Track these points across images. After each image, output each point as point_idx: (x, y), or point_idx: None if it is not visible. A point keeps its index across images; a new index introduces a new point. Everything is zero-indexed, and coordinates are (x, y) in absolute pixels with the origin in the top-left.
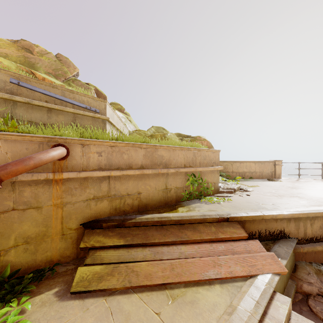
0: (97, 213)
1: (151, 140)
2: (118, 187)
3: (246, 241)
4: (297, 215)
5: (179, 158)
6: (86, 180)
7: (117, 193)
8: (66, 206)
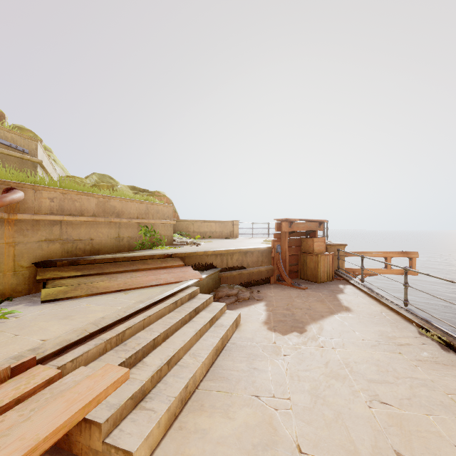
0: (49, 254)
1: (102, 191)
2: (70, 232)
3: (182, 267)
4: (221, 252)
5: (132, 210)
6: (38, 223)
7: (70, 237)
8: (19, 246)
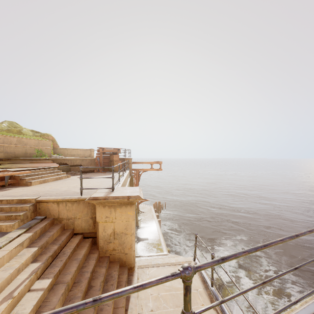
0: None
1: (18, 135)
2: (7, 149)
3: (52, 163)
4: (70, 159)
5: (32, 142)
6: None
7: (7, 151)
8: None
